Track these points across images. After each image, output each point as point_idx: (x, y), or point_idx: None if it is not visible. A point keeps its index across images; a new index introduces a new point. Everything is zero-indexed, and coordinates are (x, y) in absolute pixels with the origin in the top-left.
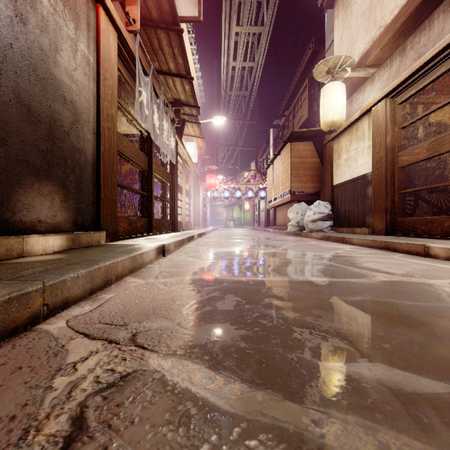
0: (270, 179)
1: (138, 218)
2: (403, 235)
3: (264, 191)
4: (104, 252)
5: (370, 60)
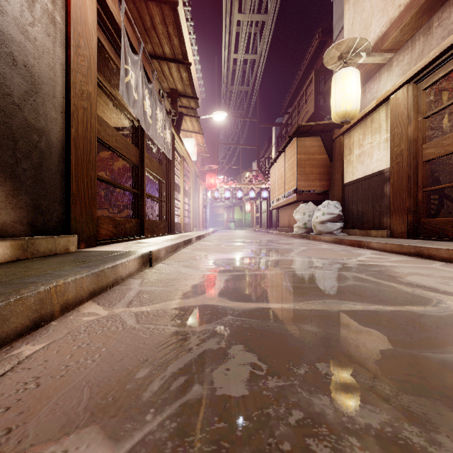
0: (273, 178)
1: (126, 219)
2: (430, 239)
3: (266, 191)
4: (58, 266)
5: (388, 43)
